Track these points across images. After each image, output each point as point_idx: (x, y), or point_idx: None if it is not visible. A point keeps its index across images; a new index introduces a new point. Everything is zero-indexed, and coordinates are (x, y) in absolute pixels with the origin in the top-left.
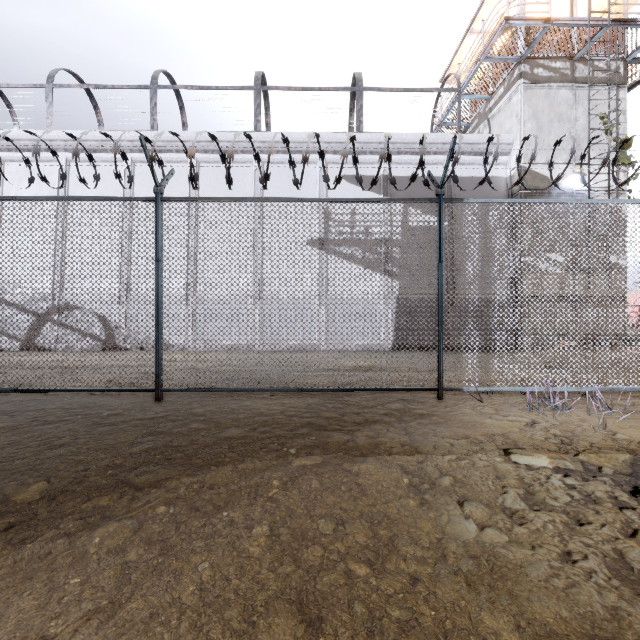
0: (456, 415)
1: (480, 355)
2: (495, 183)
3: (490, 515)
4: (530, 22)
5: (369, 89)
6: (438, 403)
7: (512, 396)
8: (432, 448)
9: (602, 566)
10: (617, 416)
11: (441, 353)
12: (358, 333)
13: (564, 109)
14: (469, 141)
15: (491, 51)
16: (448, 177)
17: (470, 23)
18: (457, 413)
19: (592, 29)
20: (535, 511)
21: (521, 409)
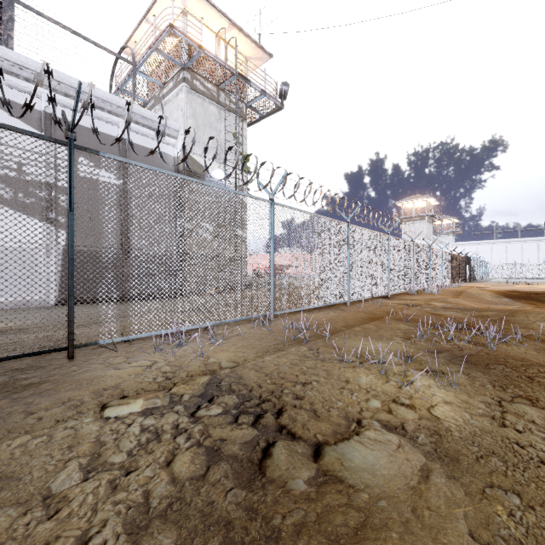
0: (77, 374)
1: (118, 307)
2: (166, 159)
3: (13, 521)
4: (189, 40)
5: (24, 5)
6: (65, 363)
7: (152, 340)
8: (4, 434)
9: (118, 527)
10: (218, 343)
11: (72, 308)
12: (5, 288)
13: (213, 120)
14: (143, 114)
15: (164, 48)
16: (78, 122)
17: (146, 12)
18: (80, 371)
19: (228, 72)
20: (87, 480)
21: (151, 352)
